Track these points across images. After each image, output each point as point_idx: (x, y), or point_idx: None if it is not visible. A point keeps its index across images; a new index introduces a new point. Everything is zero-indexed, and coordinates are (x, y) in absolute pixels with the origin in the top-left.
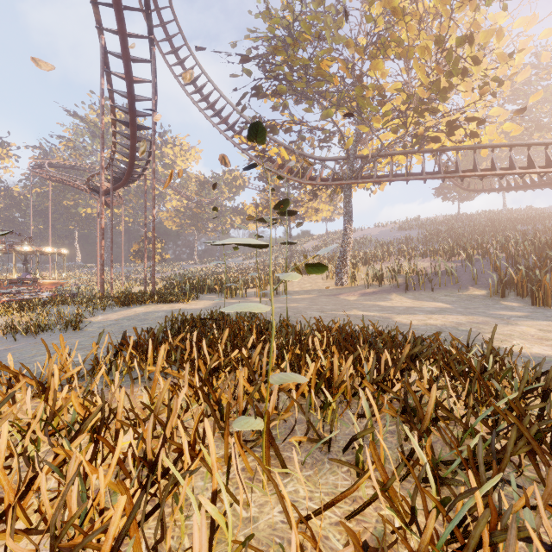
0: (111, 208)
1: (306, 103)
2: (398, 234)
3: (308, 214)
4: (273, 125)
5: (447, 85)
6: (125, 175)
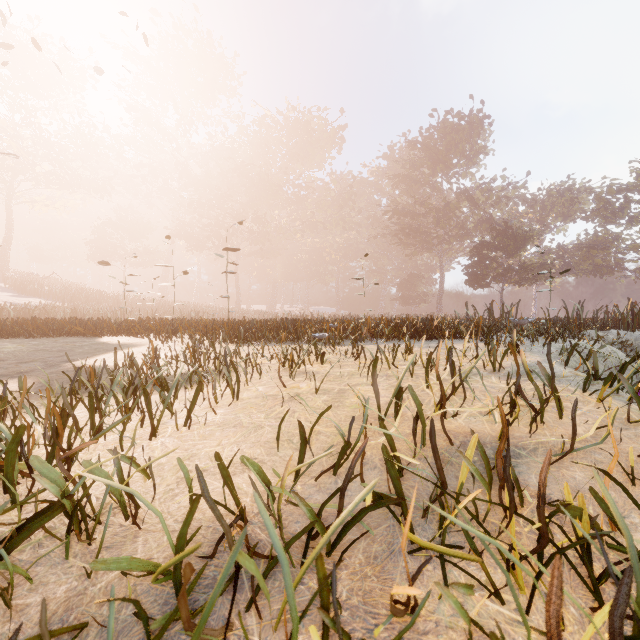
0: None
1: None
2: None
3: None
4: None
5: None
6: None
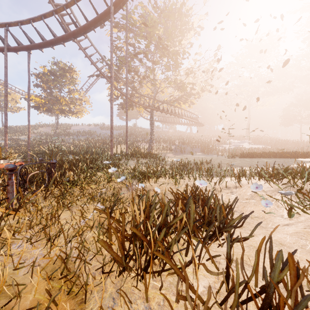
0: (6, 73)
1: (161, 73)
2: (104, 131)
3: (80, 112)
4: (137, 71)
5: (197, 92)
6: (20, 47)
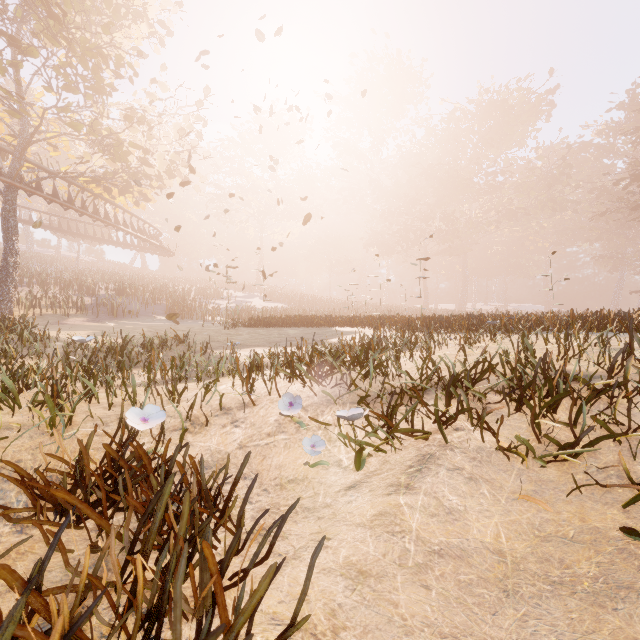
0: None
1: (44, 87)
2: None
3: None
4: None
5: (157, 173)
6: None
